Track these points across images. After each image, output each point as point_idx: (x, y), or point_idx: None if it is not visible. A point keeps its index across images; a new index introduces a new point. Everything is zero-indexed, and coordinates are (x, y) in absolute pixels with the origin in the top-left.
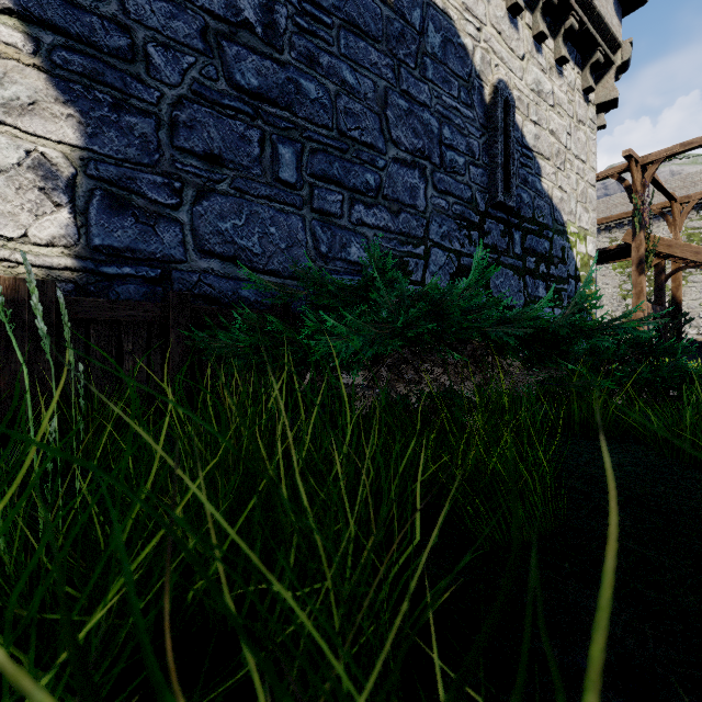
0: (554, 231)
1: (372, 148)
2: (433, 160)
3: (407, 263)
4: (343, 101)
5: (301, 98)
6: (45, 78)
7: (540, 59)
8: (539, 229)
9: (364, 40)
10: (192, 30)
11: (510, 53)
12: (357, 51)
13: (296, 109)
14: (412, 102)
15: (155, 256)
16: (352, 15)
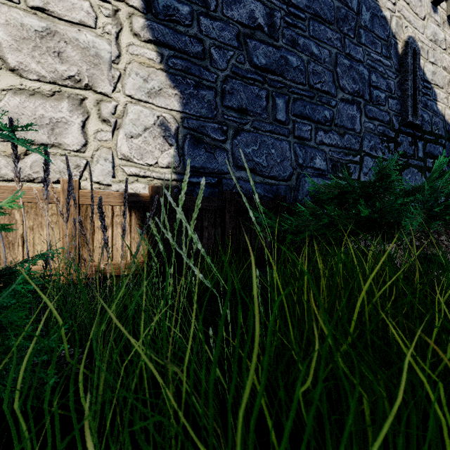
0: (446, 139)
1: (328, 94)
2: (365, 97)
3: (349, 168)
4: (311, 66)
5: (288, 67)
6: (165, 75)
7: (436, 17)
8: (435, 139)
9: (323, 24)
10: (232, 35)
11: (415, 16)
12: (319, 32)
13: (285, 74)
14: (352, 60)
15: (214, 170)
16: (316, 10)
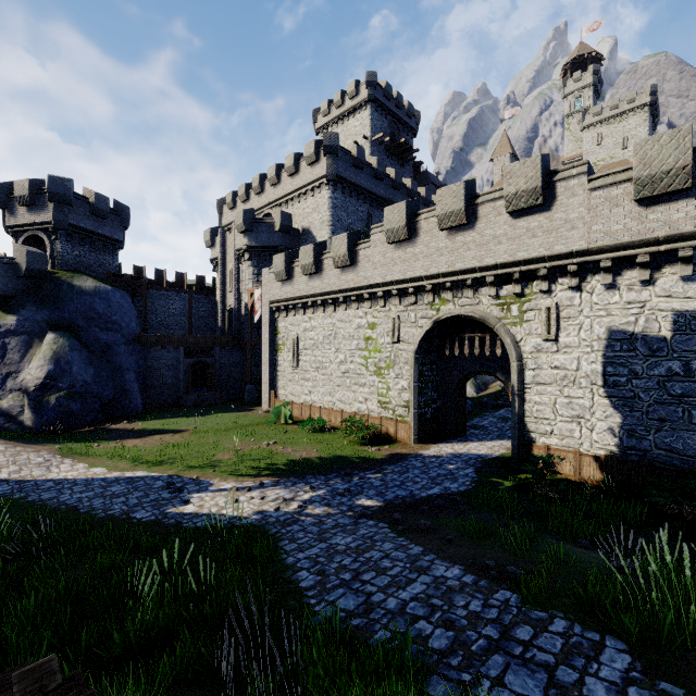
0: None
1: None
2: None
3: None
4: None
5: None
6: (613, 408)
7: None
8: None
9: None
10: (653, 383)
11: None
12: None
13: None
14: None
15: (641, 449)
16: None
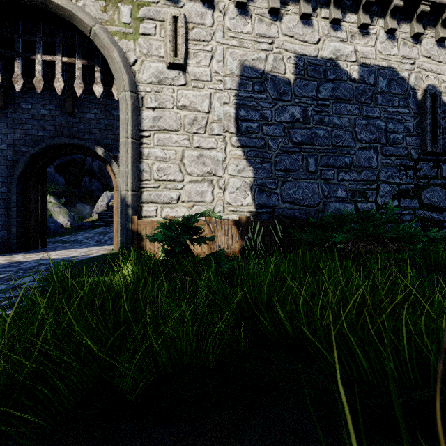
0: None
1: (348, 147)
2: (382, 142)
3: (366, 193)
4: (334, 132)
5: (316, 138)
6: (246, 161)
7: None
8: None
9: (344, 102)
10: (280, 130)
11: (438, 64)
12: (340, 109)
13: (315, 143)
14: (369, 119)
15: (270, 205)
16: (338, 95)
